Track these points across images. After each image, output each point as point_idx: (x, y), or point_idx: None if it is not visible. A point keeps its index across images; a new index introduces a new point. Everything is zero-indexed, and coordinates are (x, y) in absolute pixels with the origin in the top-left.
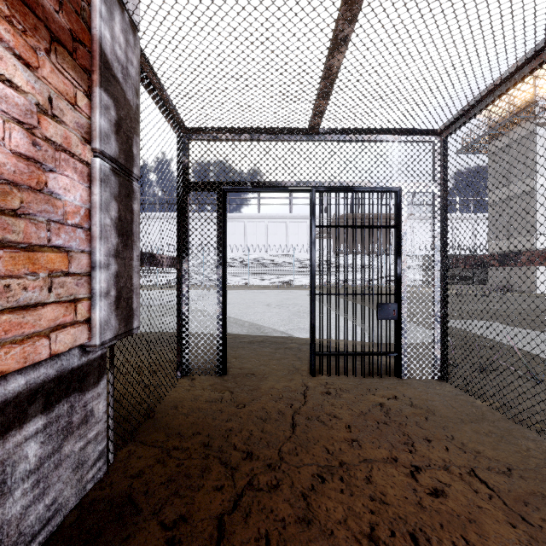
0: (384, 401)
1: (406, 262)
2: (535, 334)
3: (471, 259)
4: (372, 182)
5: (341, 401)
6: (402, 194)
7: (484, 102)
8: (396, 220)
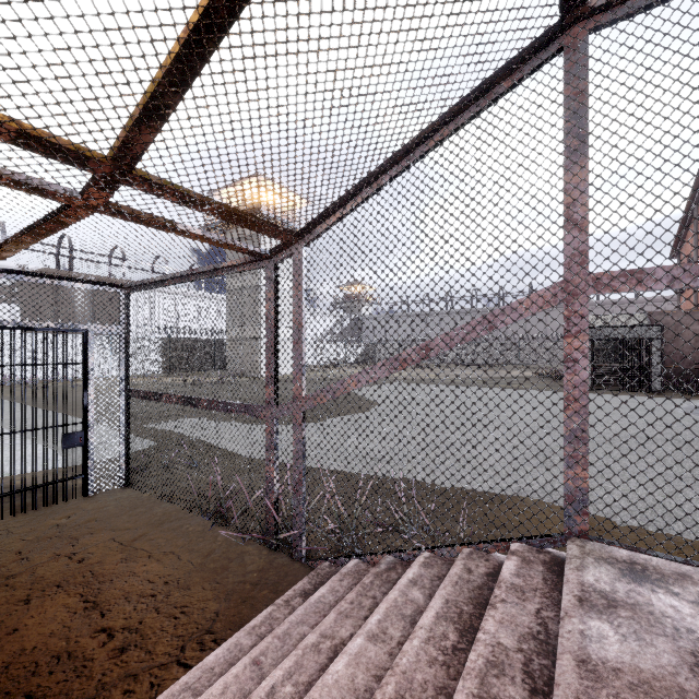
0: (63, 520)
1: (93, 394)
2: (223, 426)
3: (142, 393)
4: (56, 324)
5: (15, 536)
6: (89, 336)
7: (148, 286)
8: (83, 357)
